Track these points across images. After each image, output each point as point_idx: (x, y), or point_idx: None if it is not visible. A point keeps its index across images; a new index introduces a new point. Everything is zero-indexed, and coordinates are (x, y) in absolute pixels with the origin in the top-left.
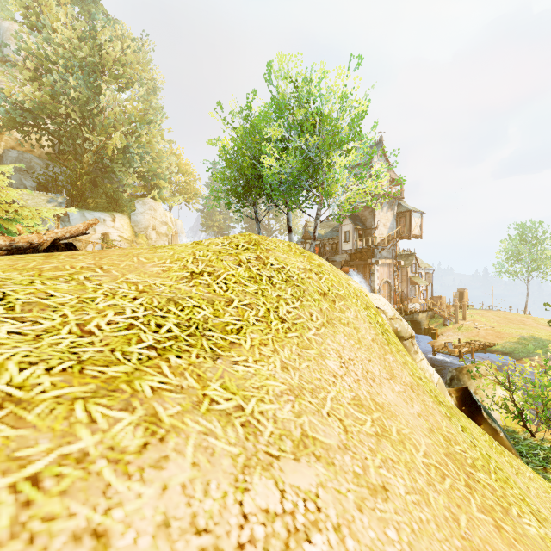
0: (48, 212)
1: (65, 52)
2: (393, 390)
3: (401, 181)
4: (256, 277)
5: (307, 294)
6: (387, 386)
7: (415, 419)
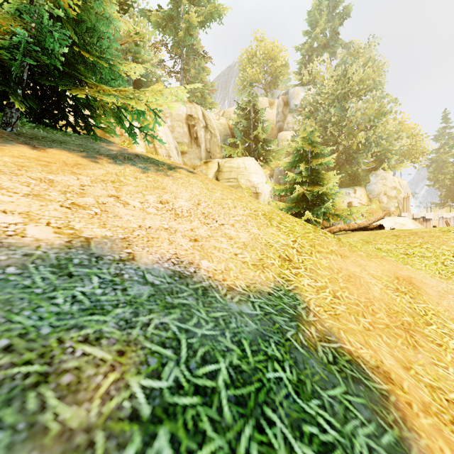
0: (362, 208)
1: (330, 97)
2: None
3: None
4: None
5: None
6: None
7: None
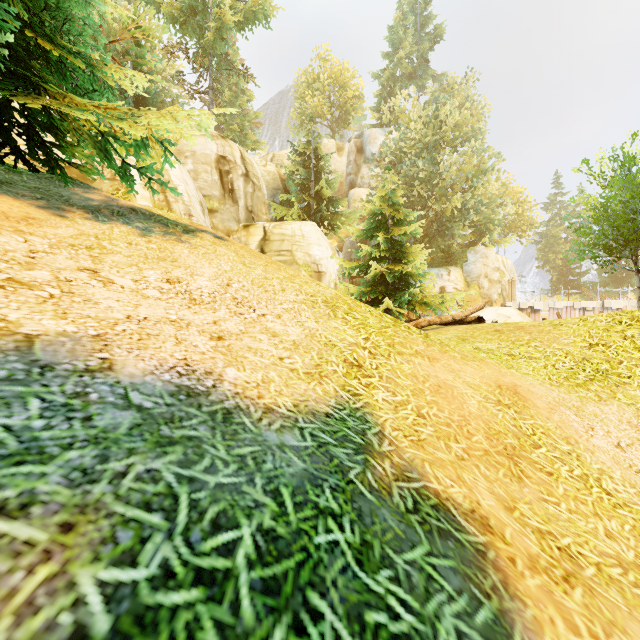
0: (458, 295)
1: (417, 145)
2: None
3: None
4: (639, 348)
5: None
6: None
7: None
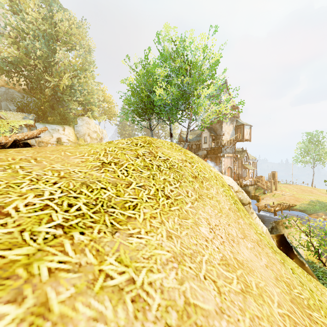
0: (14, 122)
1: (34, 27)
2: (247, 247)
3: (238, 106)
4: (148, 166)
5: (184, 177)
6: (243, 244)
7: (265, 271)
